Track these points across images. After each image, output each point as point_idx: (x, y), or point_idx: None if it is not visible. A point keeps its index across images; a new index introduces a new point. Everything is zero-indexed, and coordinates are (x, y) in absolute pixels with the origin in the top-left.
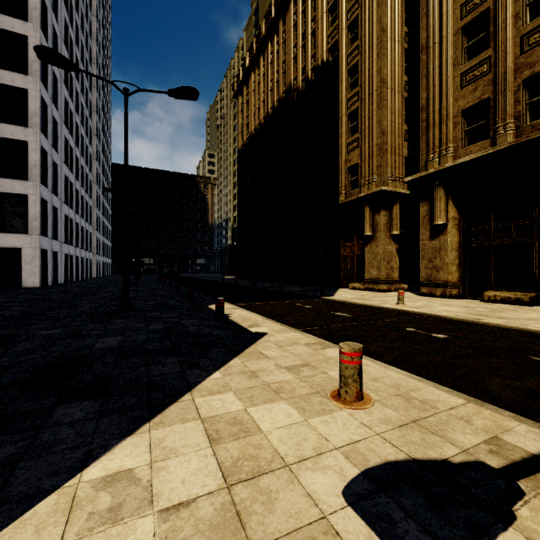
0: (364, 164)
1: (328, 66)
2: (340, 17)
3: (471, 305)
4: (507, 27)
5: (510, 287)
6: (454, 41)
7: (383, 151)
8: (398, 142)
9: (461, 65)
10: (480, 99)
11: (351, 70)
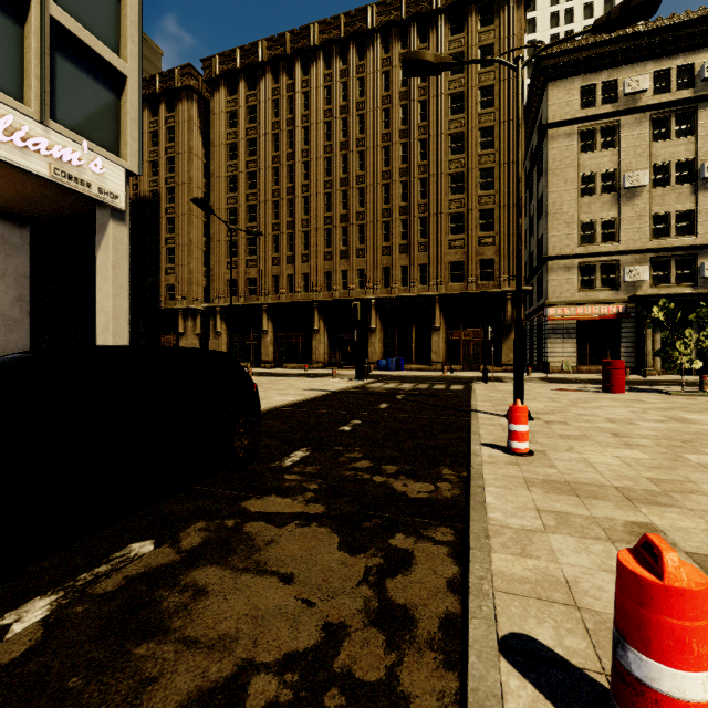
0: (178, 286)
1: (150, 203)
2: (161, 177)
3: None
4: (242, 254)
5: (245, 361)
6: (225, 245)
7: (191, 283)
8: (200, 278)
9: (227, 258)
10: (234, 278)
11: (169, 219)
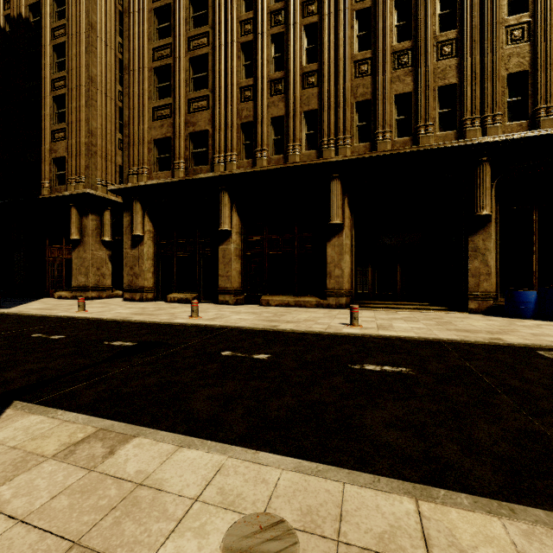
0: (71, 159)
1: (29, 26)
2: None
3: (150, 307)
4: (180, 87)
5: (185, 290)
6: (149, 77)
7: (92, 152)
8: (111, 148)
9: (153, 100)
10: (166, 136)
11: (58, 48)
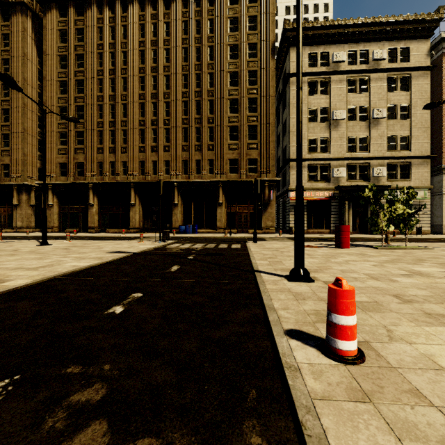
0: (13, 166)
1: None
2: None
3: (57, 234)
4: (71, 143)
5: (74, 227)
6: (56, 135)
7: (25, 164)
8: (34, 160)
9: (58, 145)
10: (64, 162)
11: (4, 110)
